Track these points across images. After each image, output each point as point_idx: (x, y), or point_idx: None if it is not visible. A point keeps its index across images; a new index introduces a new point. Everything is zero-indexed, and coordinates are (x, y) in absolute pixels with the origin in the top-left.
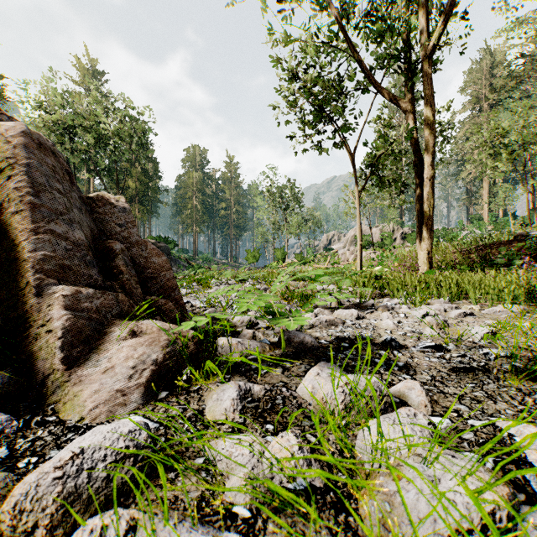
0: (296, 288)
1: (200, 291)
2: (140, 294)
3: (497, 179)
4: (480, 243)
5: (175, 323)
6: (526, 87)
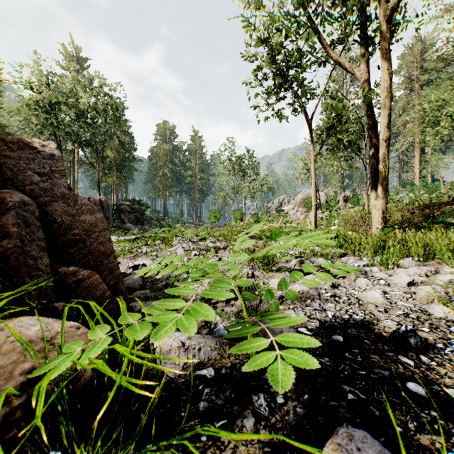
0: (255, 246)
1: (163, 249)
2: (45, 265)
3: (425, 150)
4: (420, 204)
5: (104, 302)
6: (451, 70)
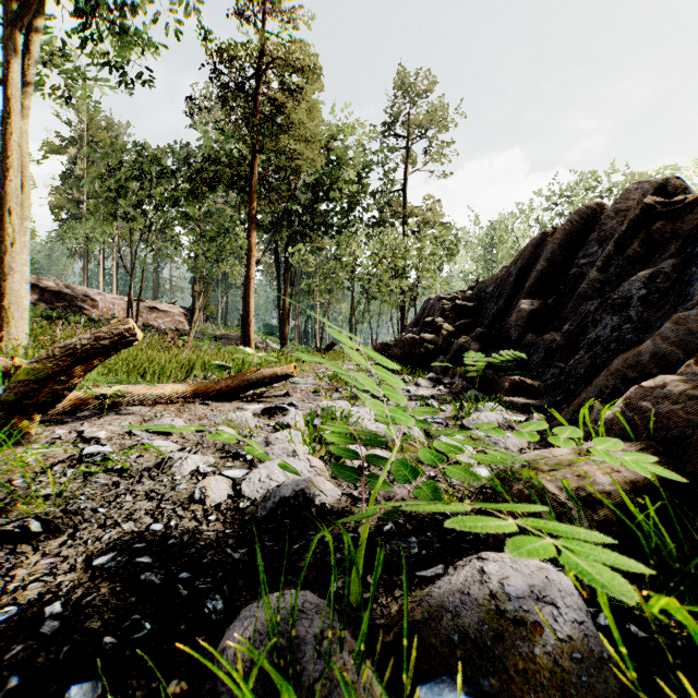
0: None
1: None
2: None
3: None
4: None
5: None
6: None
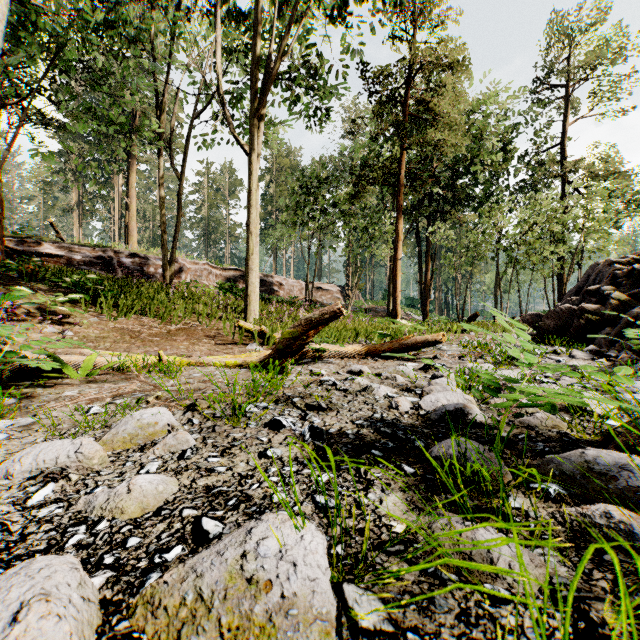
0: None
1: None
2: None
3: None
4: None
5: None
6: None
